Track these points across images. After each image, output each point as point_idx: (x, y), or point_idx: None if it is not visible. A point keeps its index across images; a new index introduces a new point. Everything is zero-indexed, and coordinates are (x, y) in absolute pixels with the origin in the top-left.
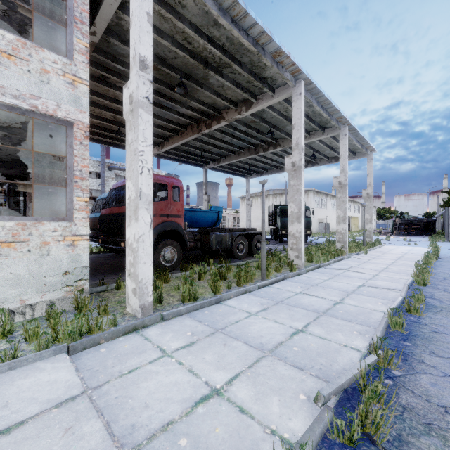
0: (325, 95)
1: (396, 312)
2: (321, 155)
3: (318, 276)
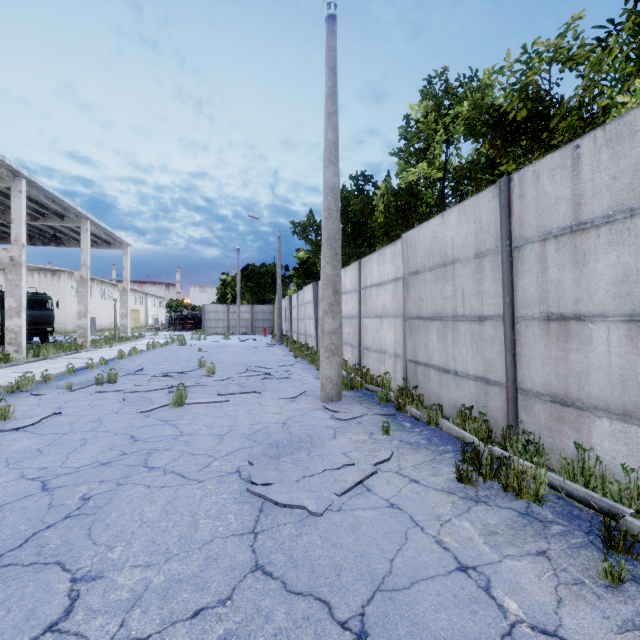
0: (56, 195)
1: (81, 370)
2: (68, 236)
3: (37, 364)
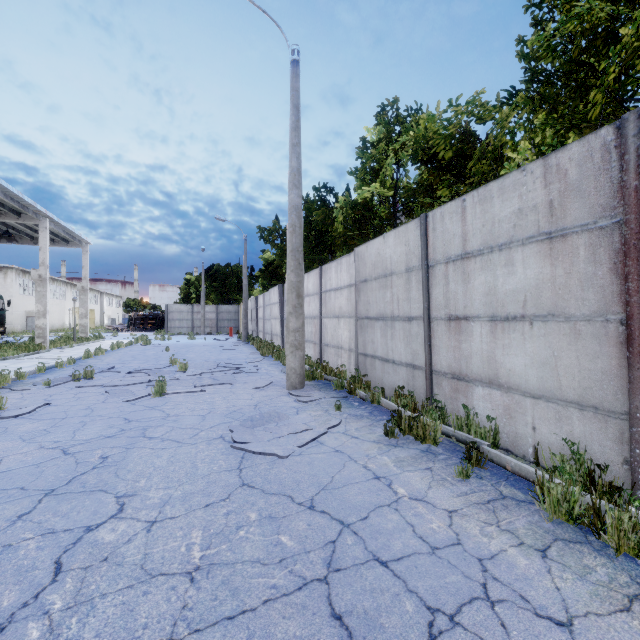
0: (15, 193)
1: (50, 369)
2: (22, 233)
3: None
